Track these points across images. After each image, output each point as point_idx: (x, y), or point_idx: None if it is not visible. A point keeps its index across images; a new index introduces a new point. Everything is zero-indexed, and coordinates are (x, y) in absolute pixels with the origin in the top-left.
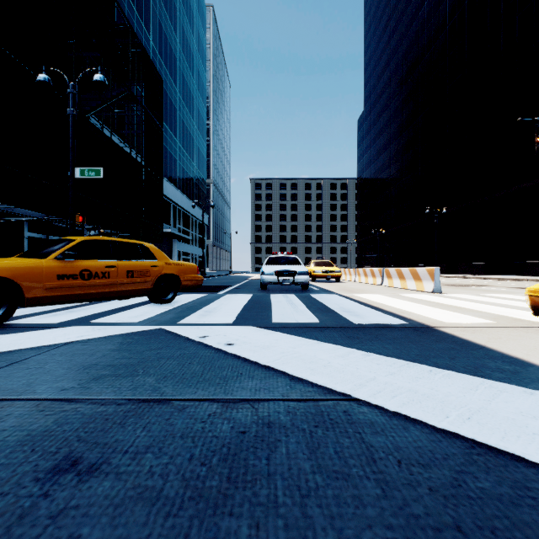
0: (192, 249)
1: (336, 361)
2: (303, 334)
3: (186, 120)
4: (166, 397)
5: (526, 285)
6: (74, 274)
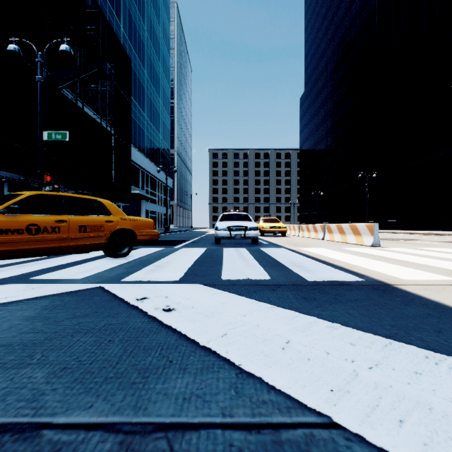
0: (158, 208)
1: (296, 339)
2: (254, 294)
3: (153, 98)
4: (39, 418)
5: (451, 239)
6: (19, 228)
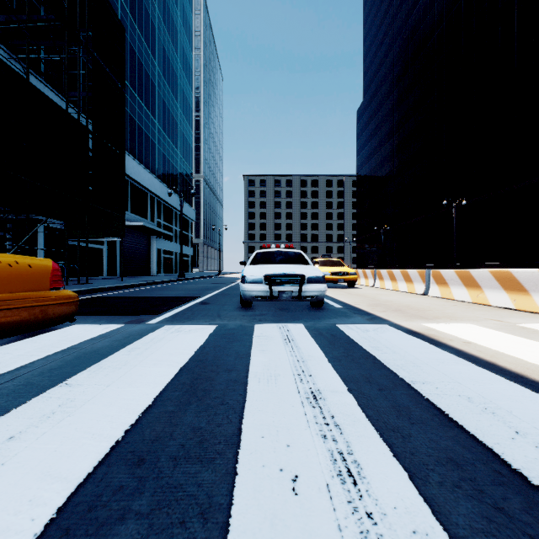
0: (175, 247)
1: None
2: None
3: (168, 101)
4: None
5: None
6: None
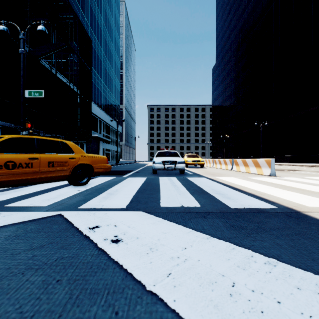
0: (111, 147)
1: (241, 280)
2: (189, 222)
3: (108, 68)
4: None
5: None
6: None
